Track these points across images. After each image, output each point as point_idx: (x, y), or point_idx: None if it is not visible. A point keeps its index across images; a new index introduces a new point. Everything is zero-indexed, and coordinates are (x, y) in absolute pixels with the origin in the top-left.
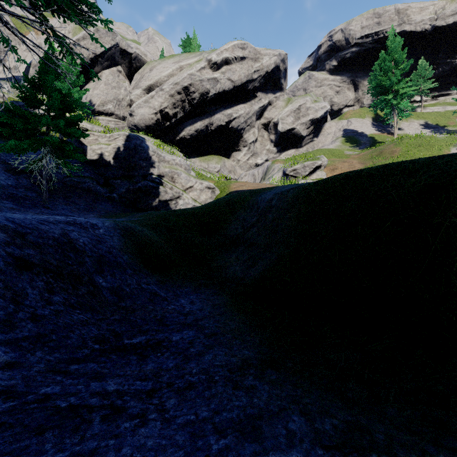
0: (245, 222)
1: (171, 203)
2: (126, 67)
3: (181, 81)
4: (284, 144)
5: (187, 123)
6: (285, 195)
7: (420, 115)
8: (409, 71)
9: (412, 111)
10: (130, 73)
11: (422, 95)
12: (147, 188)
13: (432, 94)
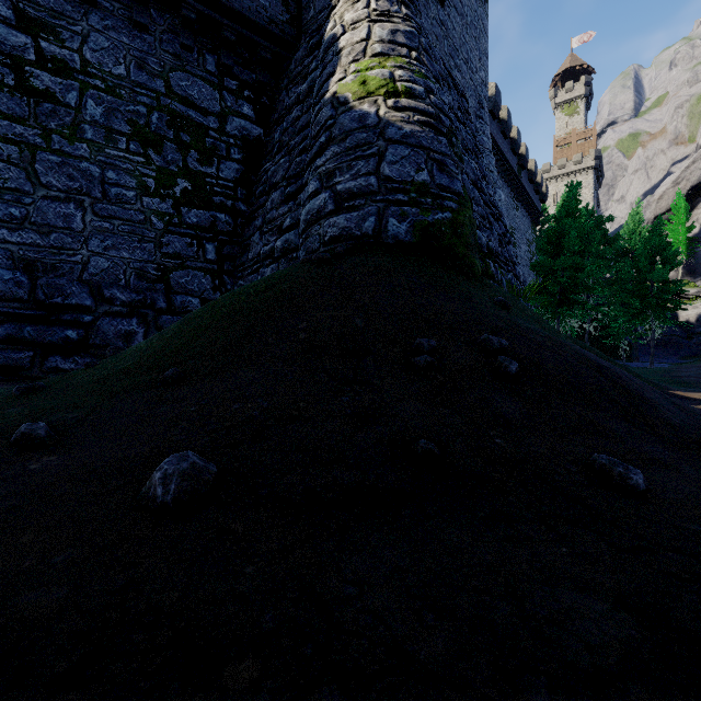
0: None
1: None
2: None
3: None
4: None
5: None
6: None
7: None
8: None
9: None
10: None
11: None
12: None
13: None
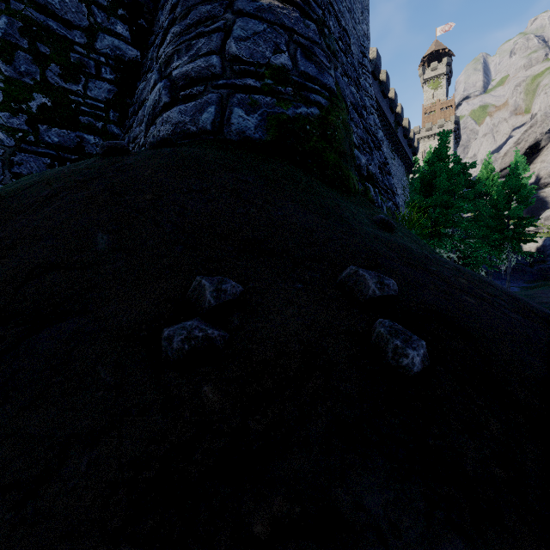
0: None
1: None
2: None
3: None
4: None
5: None
6: None
7: None
8: None
9: None
10: None
11: None
12: None
13: None
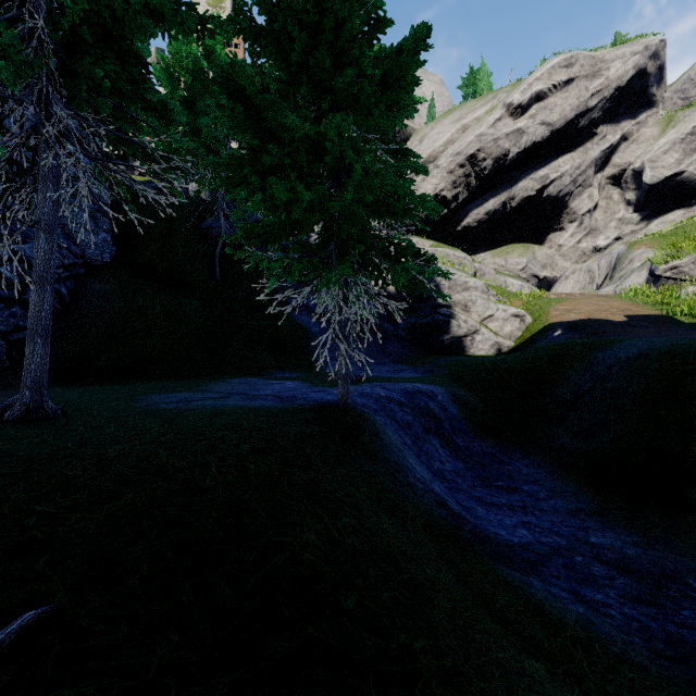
0: (576, 387)
1: (465, 339)
2: None
3: (465, 148)
4: (657, 204)
5: (473, 205)
6: (631, 361)
7: None
8: None
9: None
10: None
11: None
12: (437, 323)
13: None
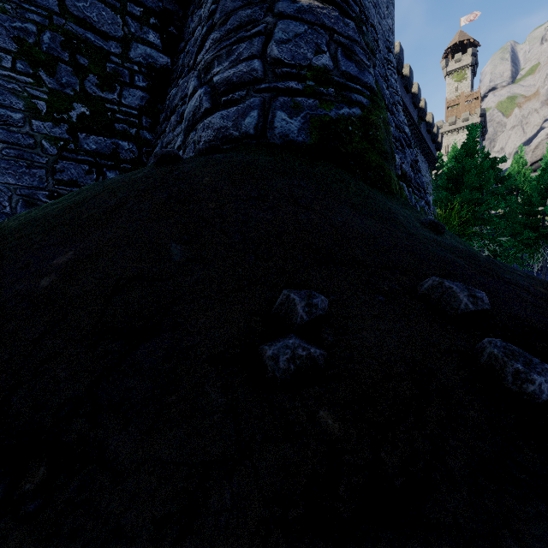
0: None
1: None
2: None
3: None
4: None
5: None
6: None
7: None
8: None
9: None
10: None
11: None
12: None
13: None
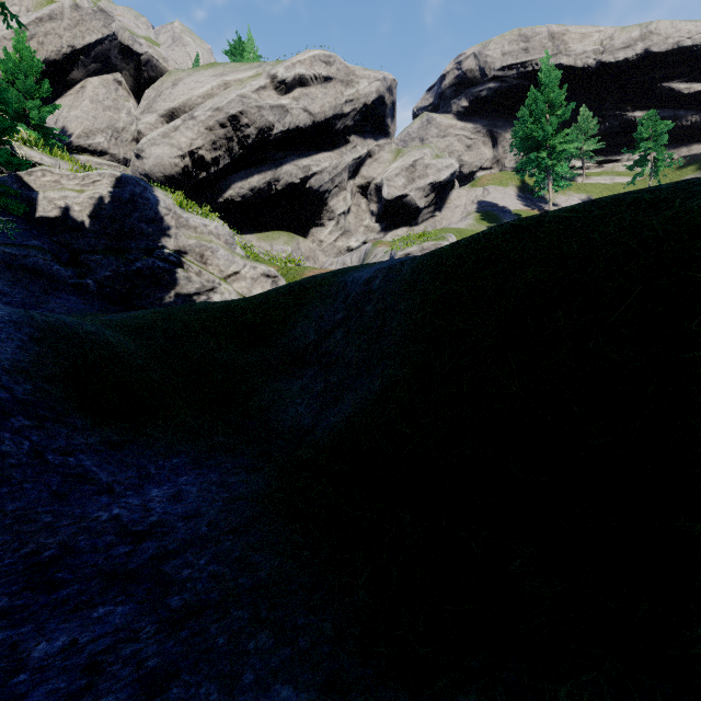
0: (323, 322)
1: (198, 299)
2: (130, 76)
3: (226, 105)
4: (391, 219)
5: (236, 177)
6: (398, 269)
7: (581, 187)
8: (567, 124)
9: (571, 181)
10: (138, 88)
11: (584, 159)
12: (153, 271)
13: (596, 159)
